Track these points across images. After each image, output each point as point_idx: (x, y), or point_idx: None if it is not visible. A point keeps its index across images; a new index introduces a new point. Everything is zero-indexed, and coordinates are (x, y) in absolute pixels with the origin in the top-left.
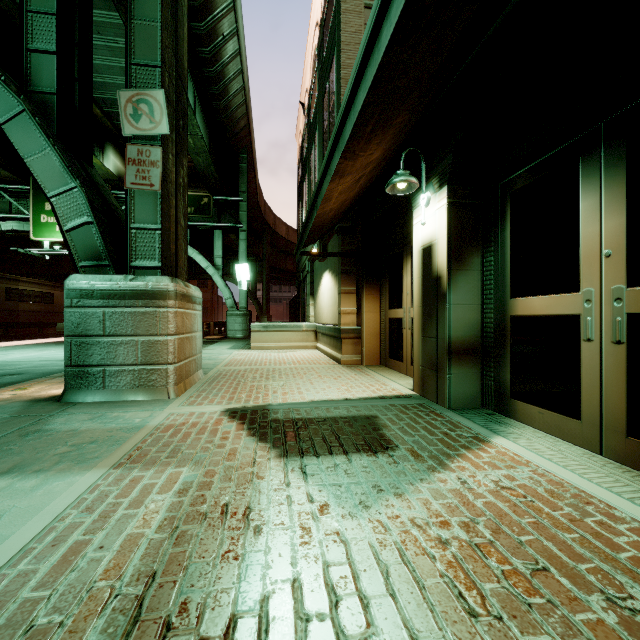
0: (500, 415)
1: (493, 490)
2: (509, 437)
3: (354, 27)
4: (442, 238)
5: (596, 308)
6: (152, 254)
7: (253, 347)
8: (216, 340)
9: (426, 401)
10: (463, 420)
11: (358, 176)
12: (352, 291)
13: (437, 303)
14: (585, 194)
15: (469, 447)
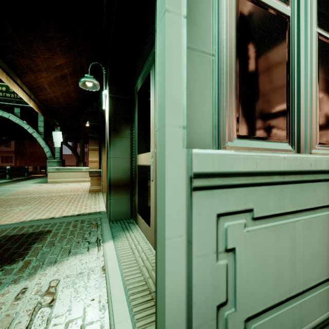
0: (134, 223)
1: (35, 298)
2: (117, 241)
3: None
4: (108, 117)
5: (154, 161)
6: None
7: (49, 182)
8: (35, 177)
9: (103, 216)
10: (106, 229)
11: (58, 75)
12: (96, 149)
13: (107, 157)
14: (151, 93)
15: (78, 253)
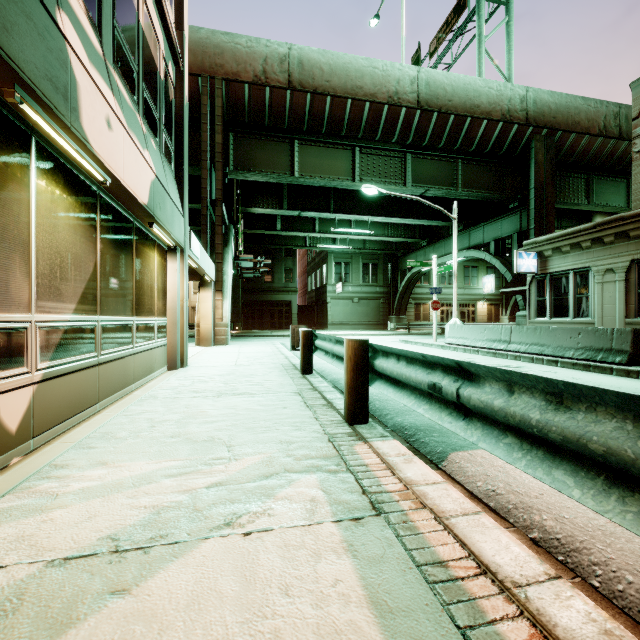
0: None
1: None
2: None
3: (639, 180)
4: None
5: None
6: None
7: None
8: None
9: None
10: None
11: None
12: None
13: None
14: None
15: None
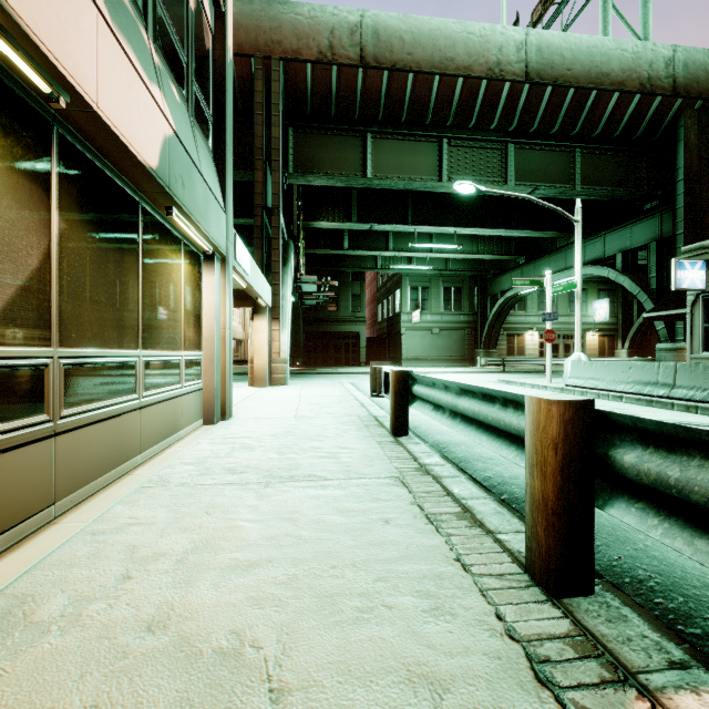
0: None
1: None
2: None
3: None
4: None
5: None
6: (682, 335)
7: None
8: None
9: None
10: None
11: None
12: None
13: None
14: None
15: None
